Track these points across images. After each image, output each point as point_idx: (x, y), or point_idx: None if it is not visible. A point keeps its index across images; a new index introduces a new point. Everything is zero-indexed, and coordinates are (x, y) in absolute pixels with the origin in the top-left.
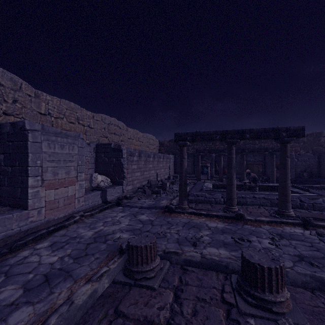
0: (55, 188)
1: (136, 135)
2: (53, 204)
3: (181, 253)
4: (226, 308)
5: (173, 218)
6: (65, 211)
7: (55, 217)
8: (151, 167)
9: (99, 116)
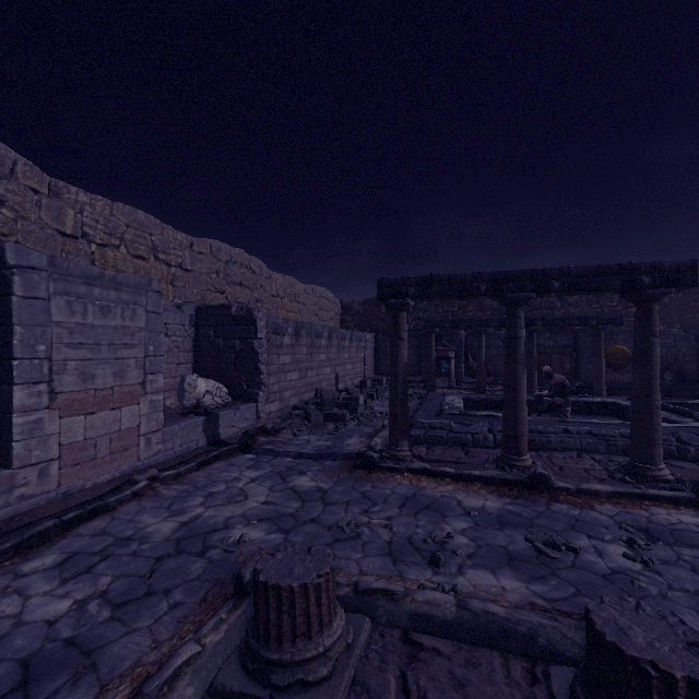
0: (87, 412)
1: (291, 288)
2: (82, 452)
3: (401, 593)
4: None
5: (377, 483)
6: (113, 467)
7: (86, 482)
8: (324, 361)
9: (204, 243)
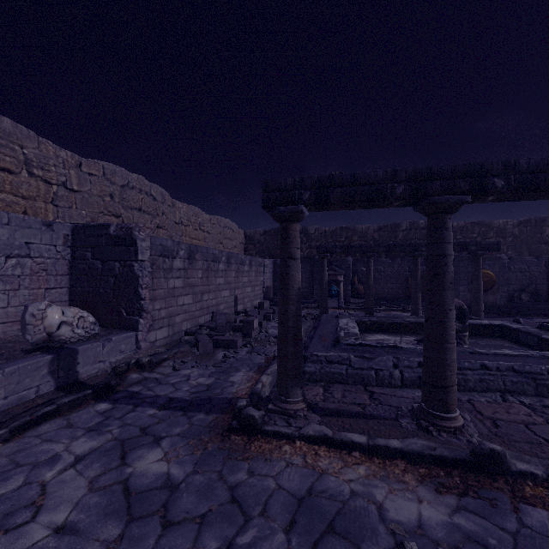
0: None
1: (195, 217)
2: None
3: None
4: None
5: (257, 463)
6: None
7: None
8: (222, 284)
9: (96, 164)
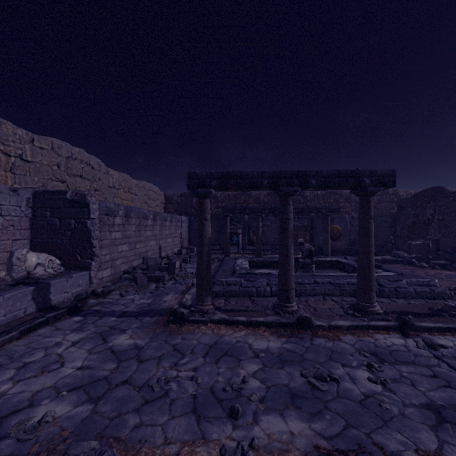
0: None
1: (125, 182)
2: None
3: None
4: None
5: (186, 335)
6: None
7: None
8: (150, 236)
9: (46, 140)
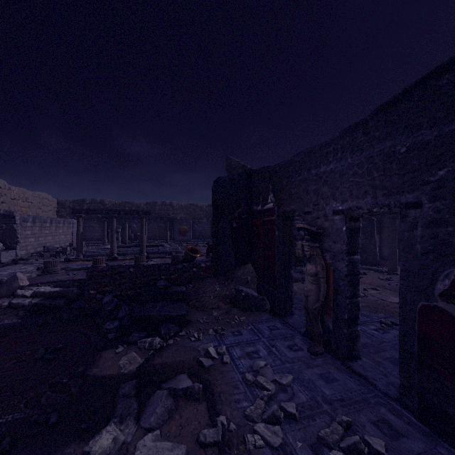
0: None
1: (23, 194)
2: None
3: (71, 267)
4: (85, 271)
5: (71, 264)
6: None
7: None
8: (48, 233)
9: None
